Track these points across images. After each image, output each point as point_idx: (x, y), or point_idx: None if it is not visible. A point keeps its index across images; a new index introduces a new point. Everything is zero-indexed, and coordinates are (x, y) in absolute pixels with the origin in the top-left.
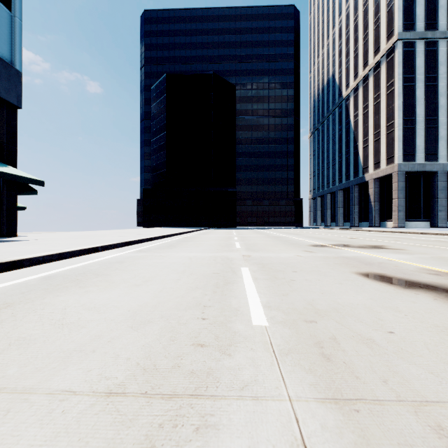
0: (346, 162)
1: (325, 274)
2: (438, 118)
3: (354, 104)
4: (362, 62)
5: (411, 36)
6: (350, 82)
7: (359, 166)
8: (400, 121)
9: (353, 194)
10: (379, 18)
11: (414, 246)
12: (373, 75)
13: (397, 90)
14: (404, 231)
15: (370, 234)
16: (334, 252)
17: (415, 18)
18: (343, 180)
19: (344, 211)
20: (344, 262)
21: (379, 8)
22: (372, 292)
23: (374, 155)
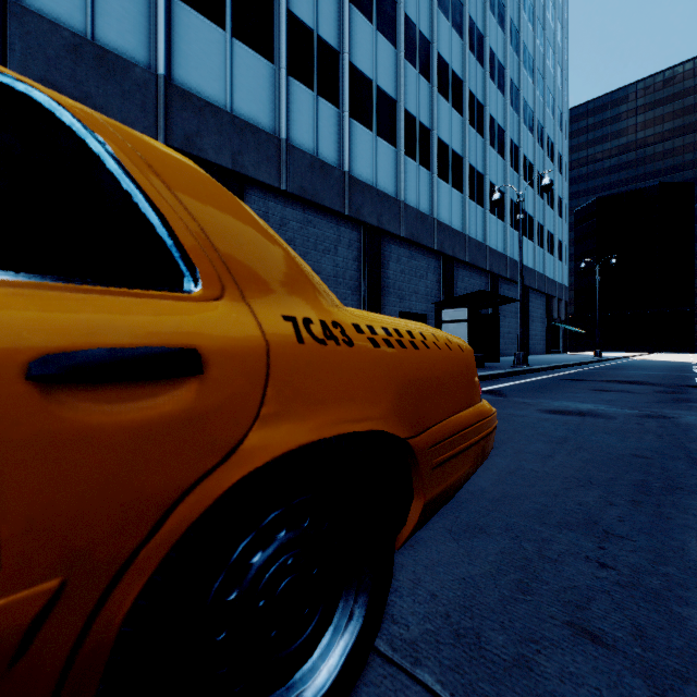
0: None
1: None
2: None
3: None
4: None
5: None
6: None
7: None
8: None
9: None
10: None
11: None
12: None
13: None
14: None
15: None
16: None
17: None
18: None
19: None
20: None
21: None
22: None
23: None
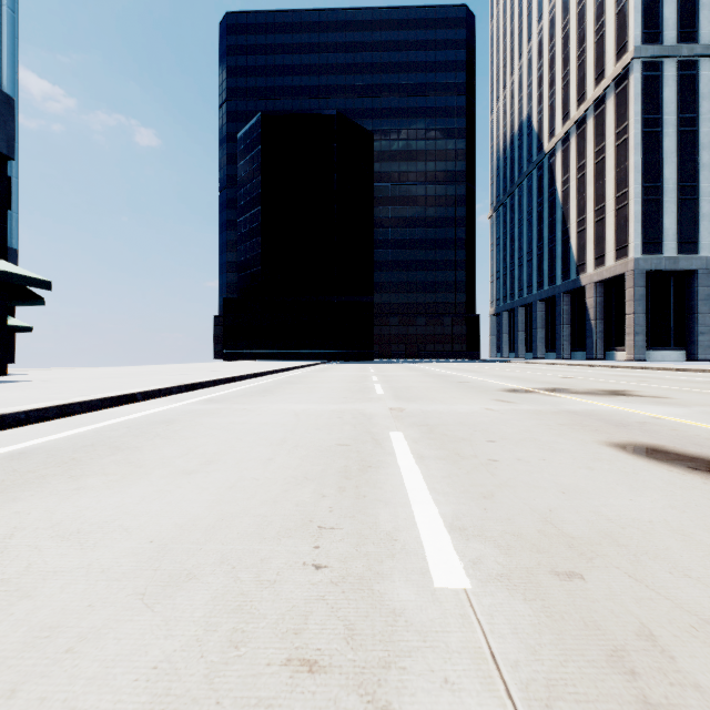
0: (549, 255)
1: (550, 447)
2: (699, 185)
3: (563, 163)
4: (576, 95)
5: (656, 52)
6: (556, 128)
7: (571, 262)
8: (637, 189)
9: (562, 308)
10: (603, 24)
11: (681, 392)
12: (594, 116)
13: (634, 140)
14: (649, 366)
15: (595, 372)
16: (548, 402)
17: (662, 24)
18: (545, 284)
19: (546, 335)
20: (575, 421)
21: (604, 7)
22: (664, 490)
23: (596, 245)
